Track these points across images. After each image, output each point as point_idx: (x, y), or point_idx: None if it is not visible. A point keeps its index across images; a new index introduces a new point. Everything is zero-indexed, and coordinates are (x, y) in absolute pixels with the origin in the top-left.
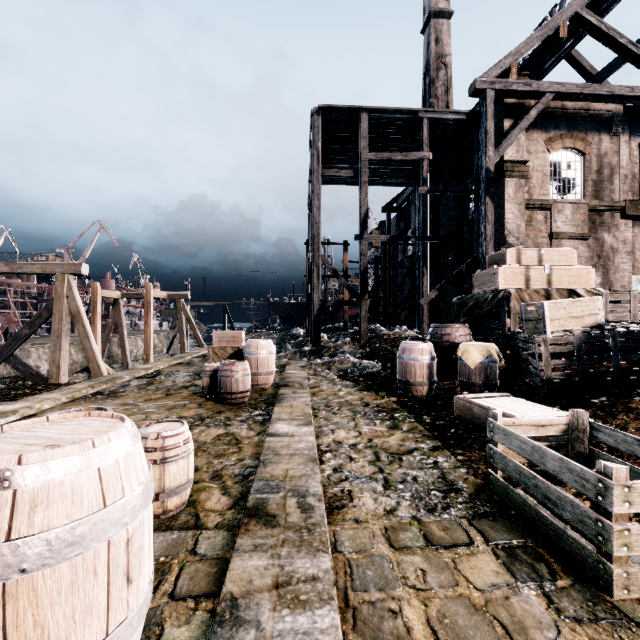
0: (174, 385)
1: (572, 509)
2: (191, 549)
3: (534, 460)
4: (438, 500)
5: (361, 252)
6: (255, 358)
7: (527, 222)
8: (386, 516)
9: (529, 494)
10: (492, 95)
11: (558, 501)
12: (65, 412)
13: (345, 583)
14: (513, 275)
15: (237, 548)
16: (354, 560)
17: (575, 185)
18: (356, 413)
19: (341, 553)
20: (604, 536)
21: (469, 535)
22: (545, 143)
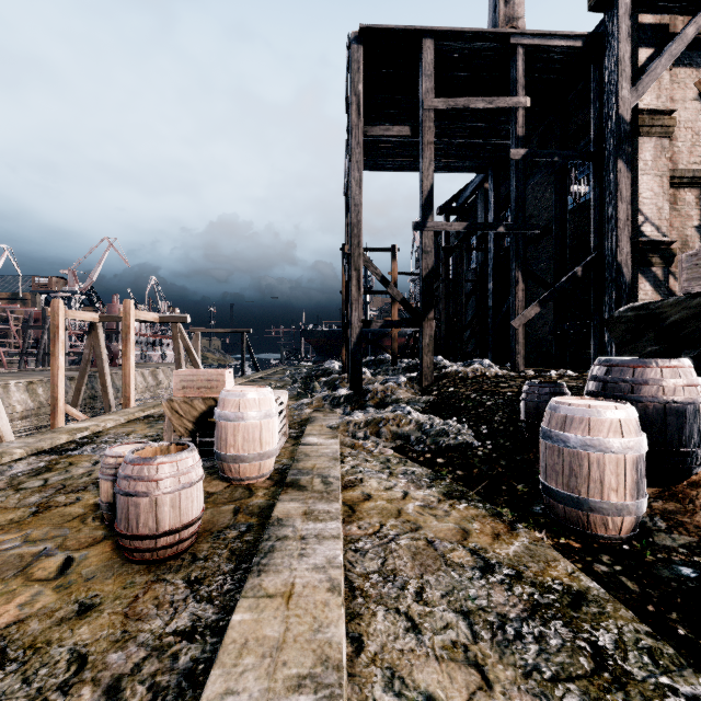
0: (85, 474)
1: None
2: None
3: None
4: None
5: (423, 248)
6: (234, 426)
7: (670, 204)
8: None
9: None
10: (627, 3)
11: None
12: None
13: None
14: None
15: None
16: None
17: None
18: (476, 623)
19: None
20: None
21: None
22: (697, 86)
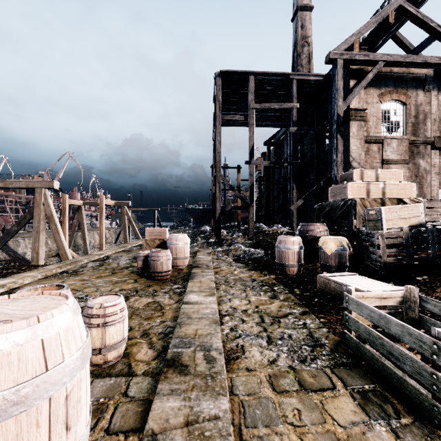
0: (118, 266)
1: (411, 363)
2: (124, 392)
3: (380, 325)
4: (307, 353)
5: (250, 173)
6: (175, 247)
7: (366, 152)
8: (269, 365)
9: (375, 348)
10: (341, 63)
11: (400, 357)
12: (33, 288)
13: (239, 420)
14: (358, 188)
15: (158, 392)
16: (246, 401)
17: (399, 126)
18: (246, 287)
19: (236, 395)
20: (438, 386)
21: (332, 381)
22: (378, 97)
